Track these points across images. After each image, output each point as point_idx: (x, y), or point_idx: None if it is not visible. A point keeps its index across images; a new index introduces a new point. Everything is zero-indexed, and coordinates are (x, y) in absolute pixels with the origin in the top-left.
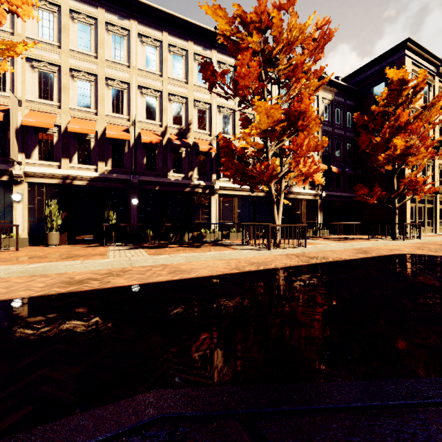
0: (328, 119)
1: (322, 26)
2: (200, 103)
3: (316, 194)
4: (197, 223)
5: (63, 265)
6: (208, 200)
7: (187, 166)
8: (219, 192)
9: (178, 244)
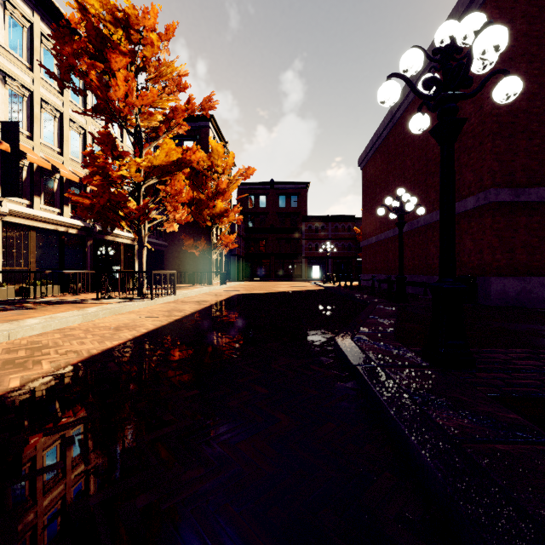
0: None
1: (182, 76)
2: None
3: (135, 238)
4: None
5: None
6: None
7: None
8: (5, 218)
9: None
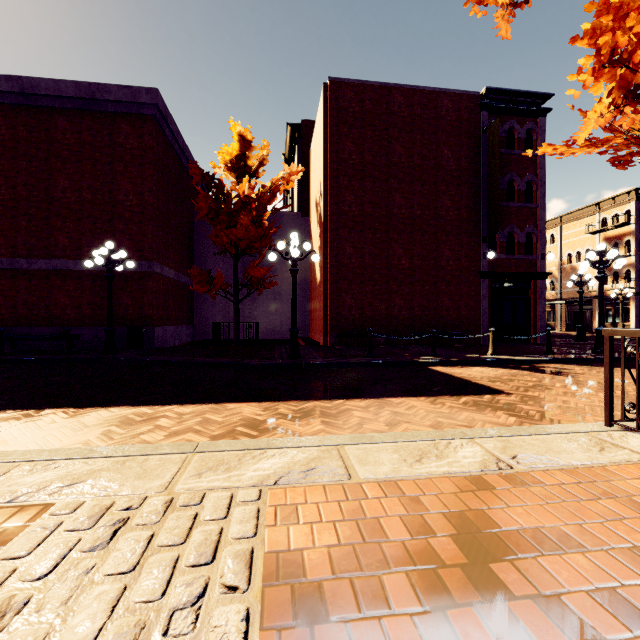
0: None
1: None
2: None
3: None
4: None
5: (375, 437)
6: None
7: None
8: None
9: None
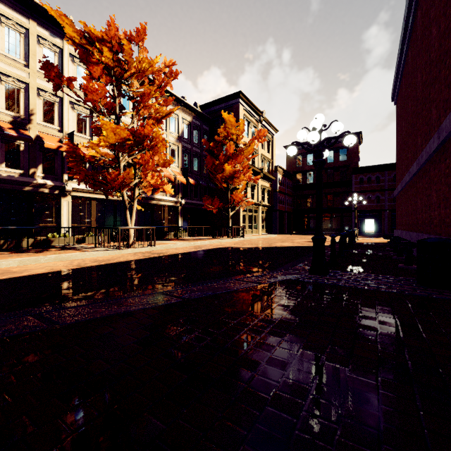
0: (188, 138)
1: (170, 66)
2: (47, 94)
3: (177, 201)
4: (40, 226)
5: None
6: (57, 202)
7: (27, 161)
8: (72, 194)
9: (12, 250)
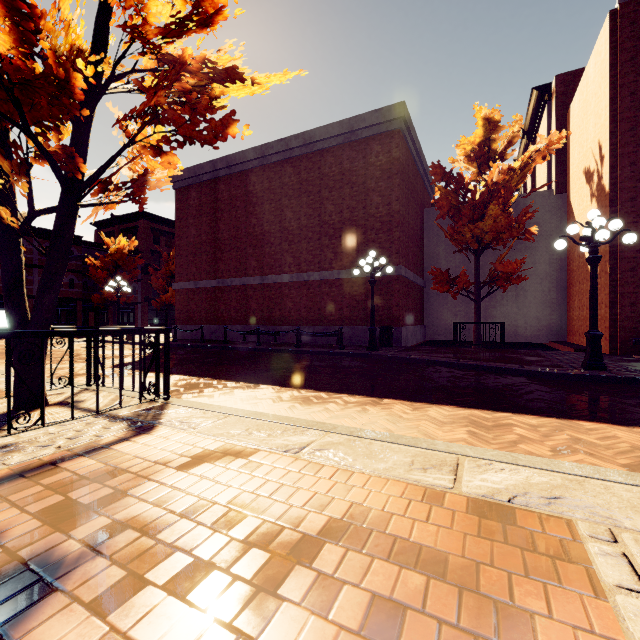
0: None
1: None
2: None
3: None
4: None
5: None
6: None
7: None
8: None
9: None
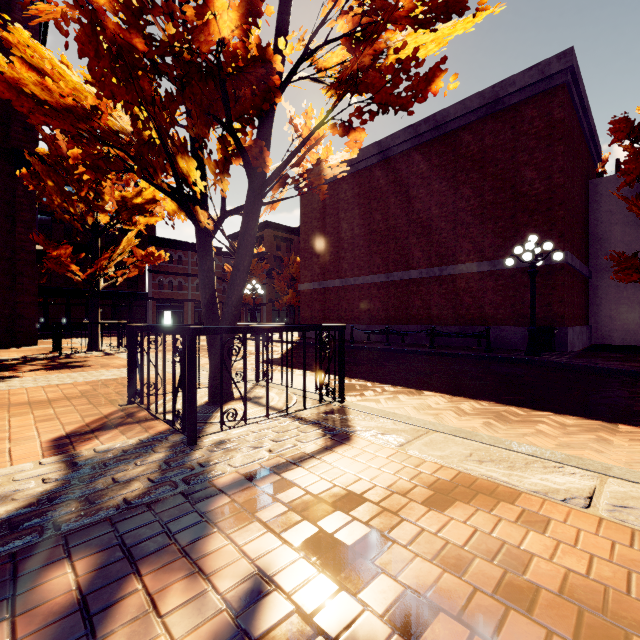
0: None
1: None
2: None
3: None
4: None
5: None
6: None
7: None
8: None
9: None
